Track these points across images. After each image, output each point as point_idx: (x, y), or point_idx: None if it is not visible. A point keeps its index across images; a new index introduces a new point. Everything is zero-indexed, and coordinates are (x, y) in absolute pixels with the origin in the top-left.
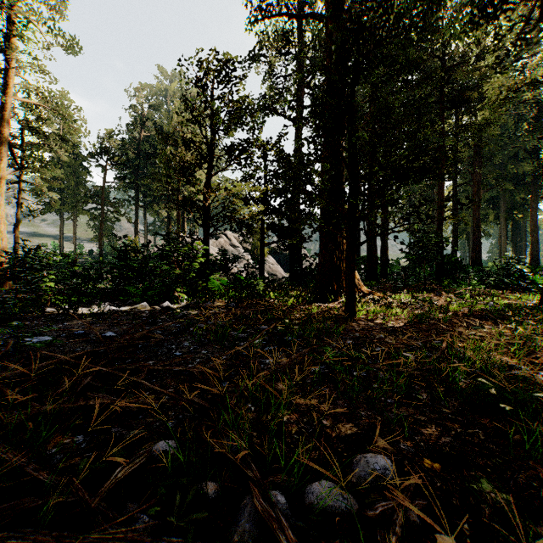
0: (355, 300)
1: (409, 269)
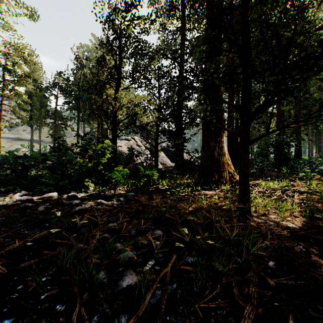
0: (249, 196)
1: (253, 160)
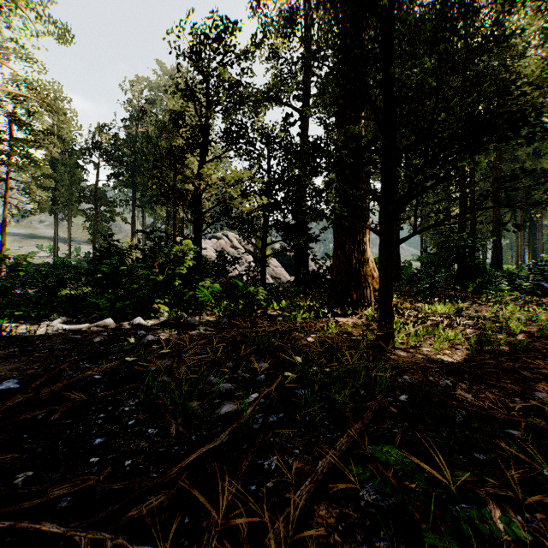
0: (392, 320)
1: (423, 272)
